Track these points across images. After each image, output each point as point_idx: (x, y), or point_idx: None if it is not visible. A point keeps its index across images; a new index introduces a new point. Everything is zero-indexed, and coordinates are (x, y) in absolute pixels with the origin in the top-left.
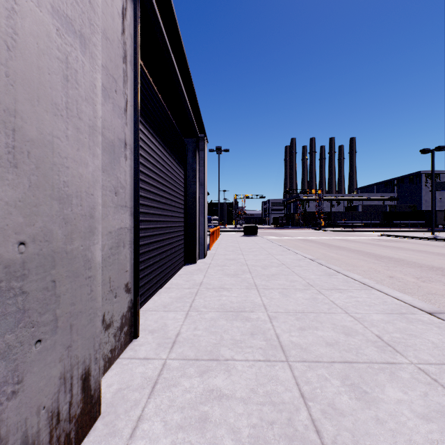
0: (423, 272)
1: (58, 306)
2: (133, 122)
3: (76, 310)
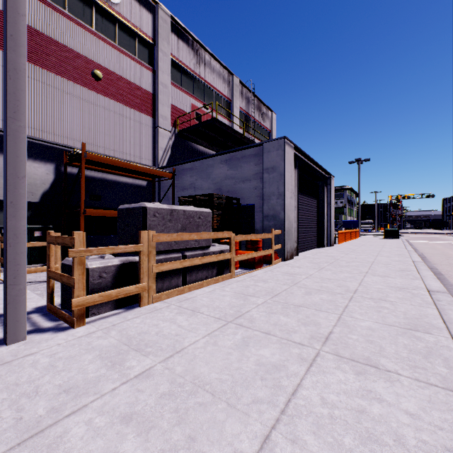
0: None
1: (290, 237)
2: (297, 200)
3: (291, 238)
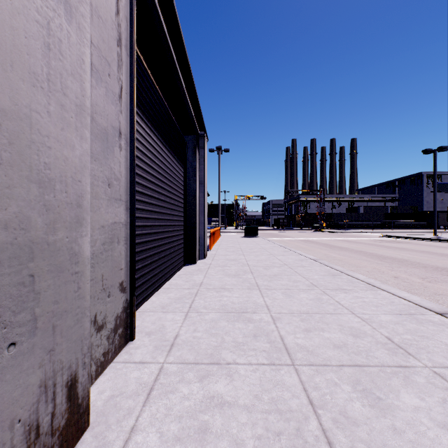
0: (428, 272)
1: (37, 305)
2: (129, 110)
3: (60, 309)
